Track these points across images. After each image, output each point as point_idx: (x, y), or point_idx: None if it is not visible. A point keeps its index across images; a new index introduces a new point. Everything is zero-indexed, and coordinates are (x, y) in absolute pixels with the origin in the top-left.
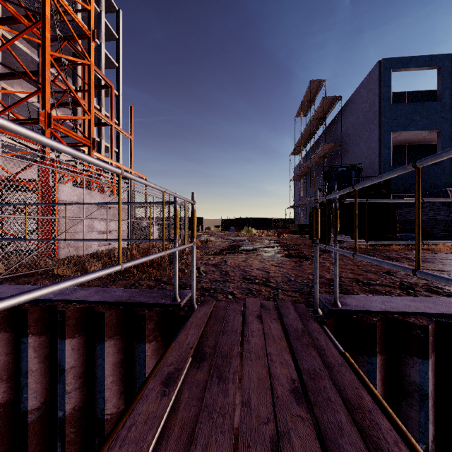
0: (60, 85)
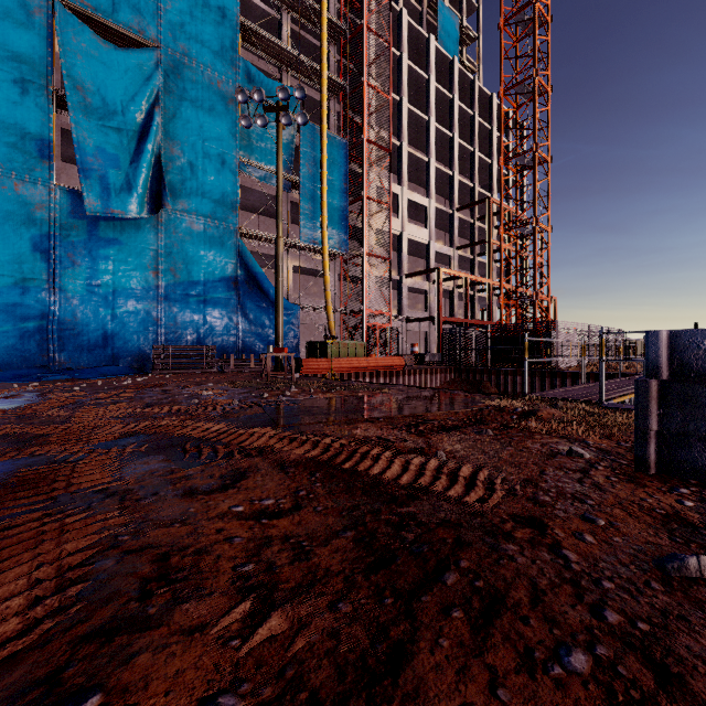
0: (497, 243)
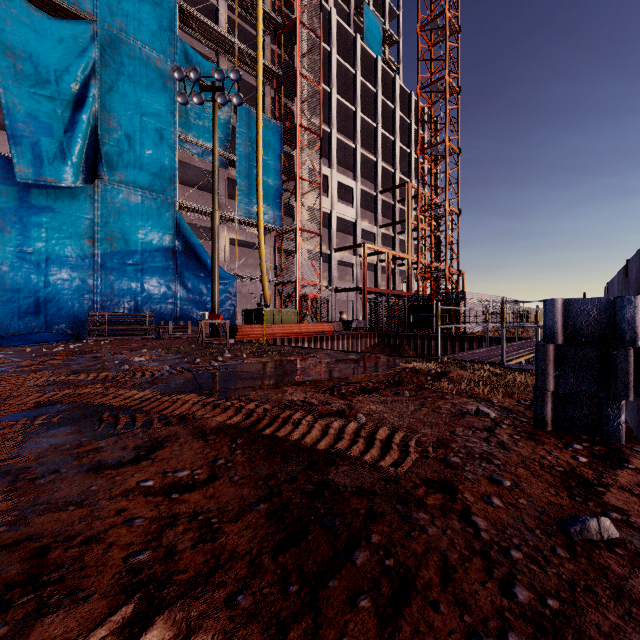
0: (415, 223)
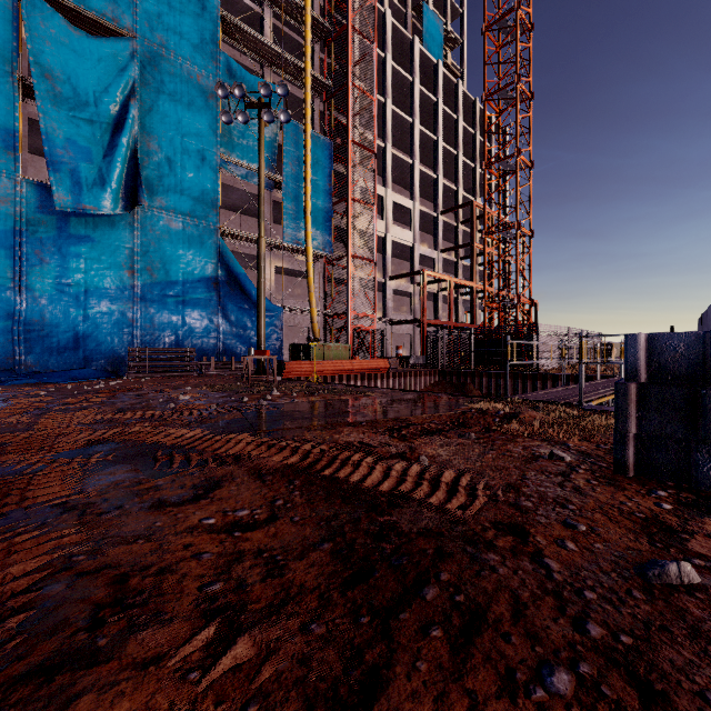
0: (480, 246)
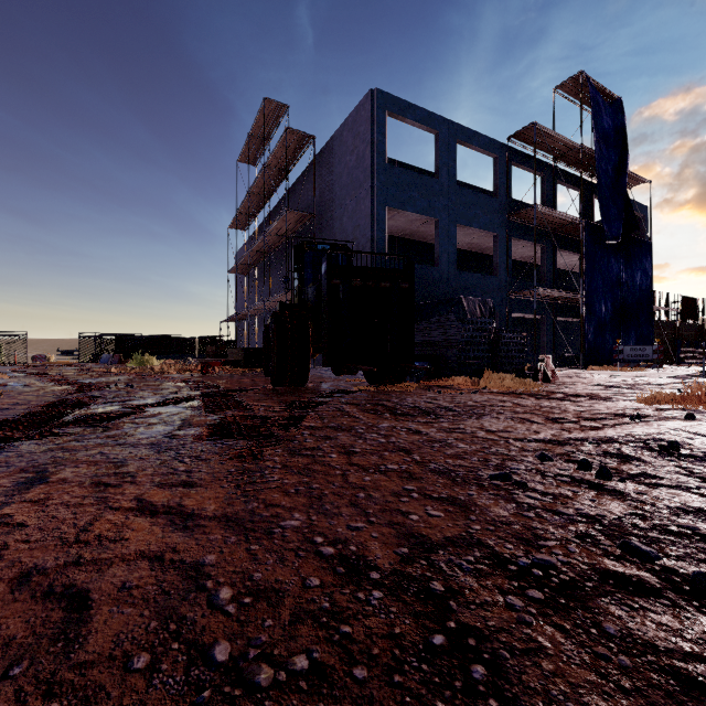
0: None
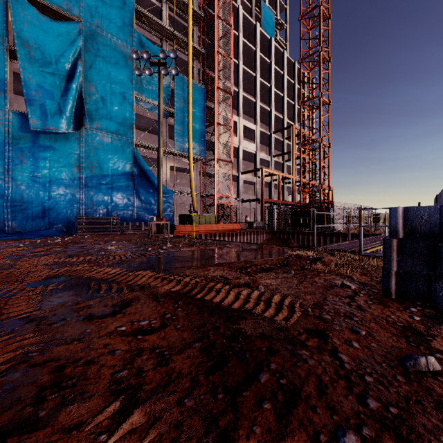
0: (298, 153)
